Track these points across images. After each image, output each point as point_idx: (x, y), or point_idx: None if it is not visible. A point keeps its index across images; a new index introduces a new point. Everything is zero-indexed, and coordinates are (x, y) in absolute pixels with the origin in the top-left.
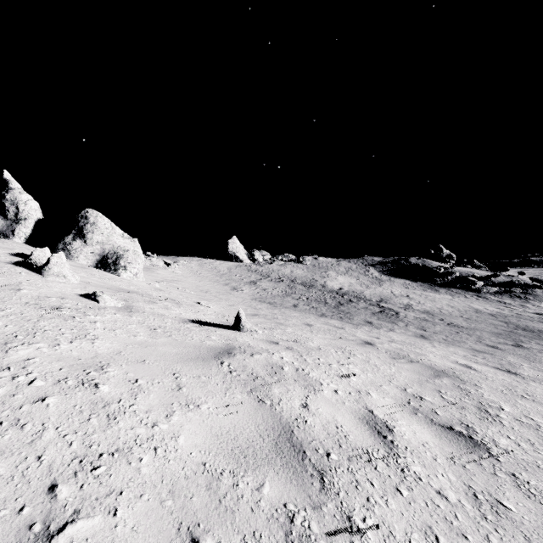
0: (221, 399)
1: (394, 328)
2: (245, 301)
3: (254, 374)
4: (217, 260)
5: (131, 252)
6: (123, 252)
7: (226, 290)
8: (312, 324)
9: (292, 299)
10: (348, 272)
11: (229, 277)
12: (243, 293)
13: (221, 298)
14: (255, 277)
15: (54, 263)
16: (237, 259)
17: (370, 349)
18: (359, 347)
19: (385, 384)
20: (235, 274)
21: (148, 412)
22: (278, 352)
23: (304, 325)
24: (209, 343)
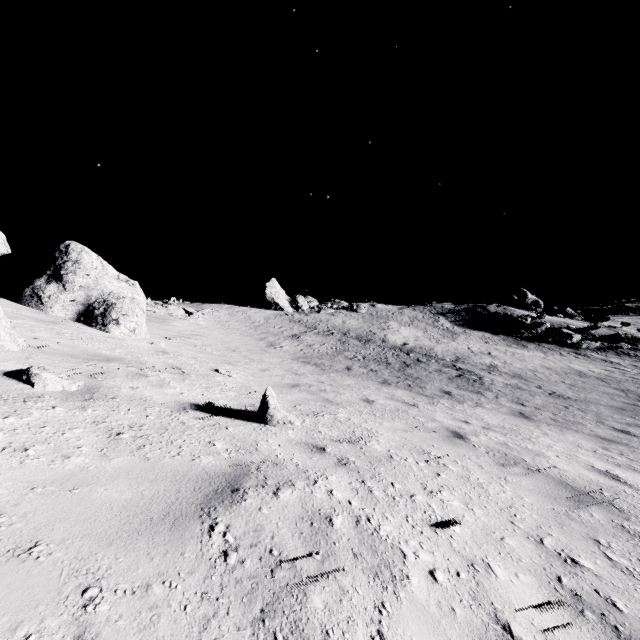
0: None
1: (481, 402)
2: (284, 363)
3: (275, 552)
4: (252, 308)
5: (127, 300)
6: (116, 300)
7: (260, 347)
8: (373, 400)
9: (344, 358)
10: (413, 323)
11: (266, 330)
12: (282, 351)
13: (252, 359)
14: (299, 330)
15: None
16: (276, 306)
17: (464, 448)
18: (447, 446)
19: (508, 533)
20: (273, 325)
21: None
22: (324, 476)
23: (362, 402)
24: (206, 461)
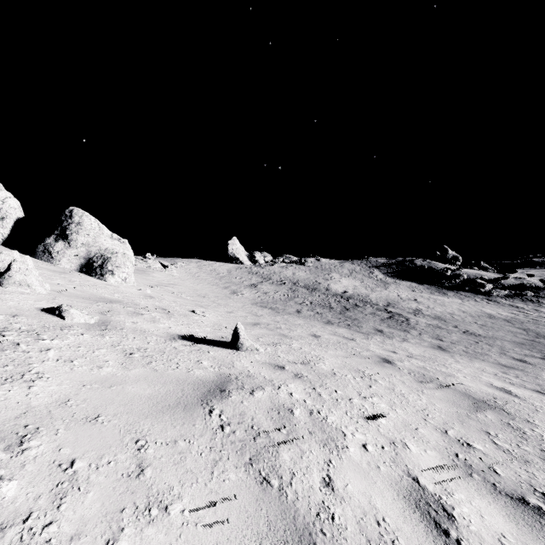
0: (205, 485)
1: (407, 338)
2: (245, 307)
3: (255, 427)
4: (217, 262)
5: (119, 255)
6: (111, 255)
7: (225, 294)
8: (319, 335)
9: (295, 303)
10: (352, 274)
11: (229, 280)
12: (243, 298)
13: (219, 303)
14: (256, 280)
15: (16, 270)
16: (237, 260)
17: (391, 370)
18: (378, 368)
19: (421, 426)
20: (235, 276)
21: (73, 540)
22: (285, 384)
23: (310, 336)
24: (198, 373)
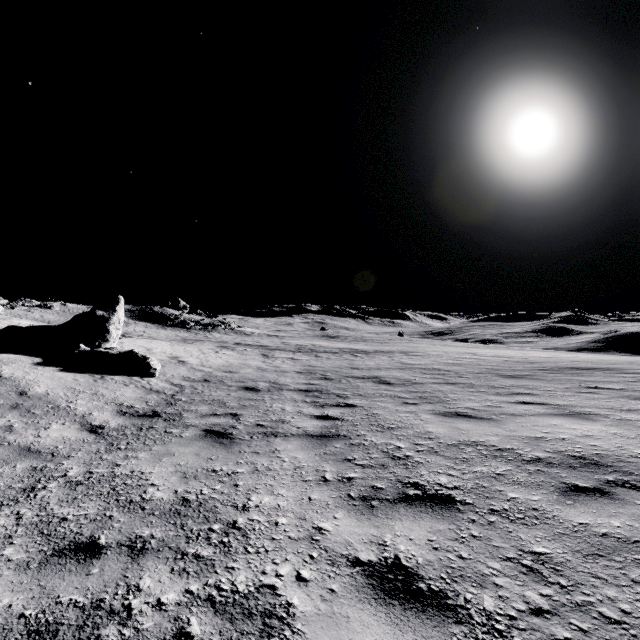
0: None
1: None
2: None
3: None
4: None
5: None
6: None
7: None
8: None
9: None
10: None
11: None
12: None
13: None
14: None
15: None
16: None
17: None
18: None
19: None
20: None
21: None
22: None
23: None
24: None
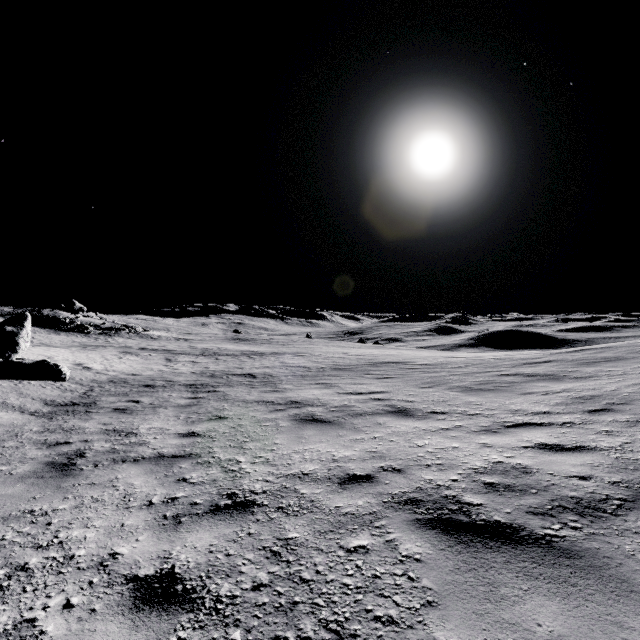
0: None
1: None
2: None
3: None
4: None
5: None
6: None
7: None
8: None
9: None
10: None
11: None
12: None
13: None
14: None
15: None
16: None
17: None
18: None
19: None
20: None
21: None
22: None
23: None
24: None
